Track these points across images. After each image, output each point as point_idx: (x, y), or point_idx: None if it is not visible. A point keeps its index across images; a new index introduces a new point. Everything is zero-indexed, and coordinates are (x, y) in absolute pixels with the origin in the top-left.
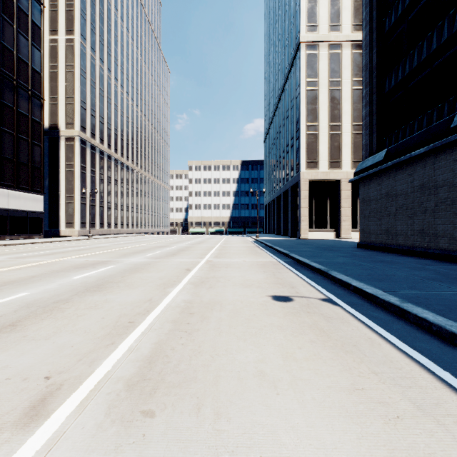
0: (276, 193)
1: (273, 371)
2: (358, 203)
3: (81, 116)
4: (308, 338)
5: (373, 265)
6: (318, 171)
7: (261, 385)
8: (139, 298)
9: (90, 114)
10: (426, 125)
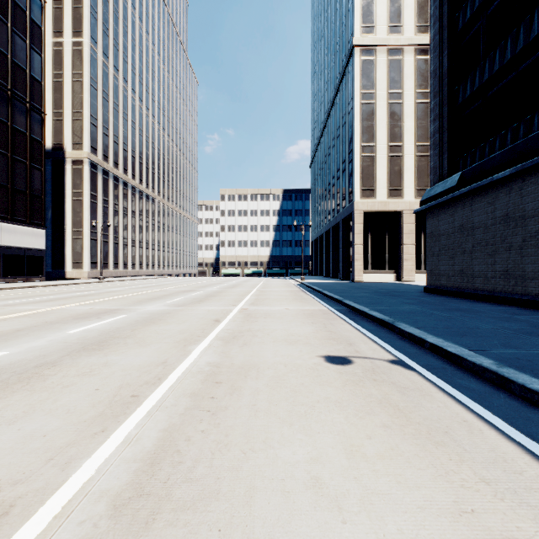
0: (325, 228)
1: (333, 479)
2: (423, 239)
3: (90, 134)
4: (380, 421)
5: (448, 315)
6: (375, 201)
7: (318, 506)
8: (150, 359)
9: (102, 132)
10: (511, 142)
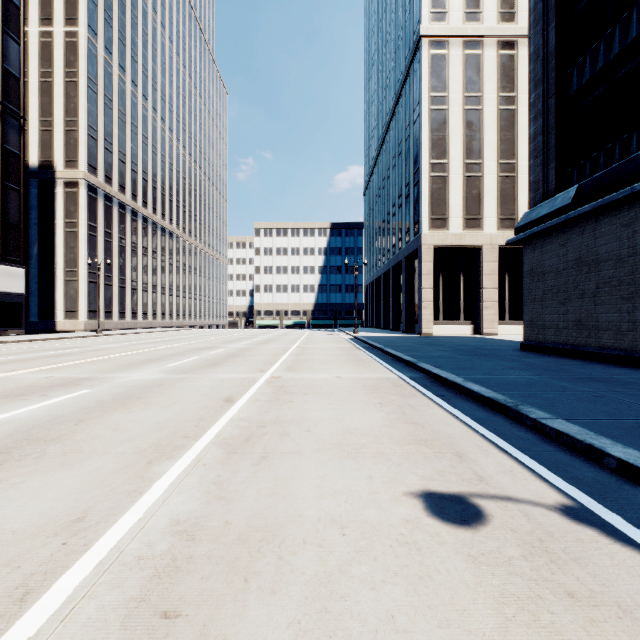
0: (383, 268)
1: None
2: (507, 282)
3: (88, 149)
4: None
5: (590, 390)
6: (447, 233)
7: None
8: (54, 509)
9: (103, 147)
10: None
